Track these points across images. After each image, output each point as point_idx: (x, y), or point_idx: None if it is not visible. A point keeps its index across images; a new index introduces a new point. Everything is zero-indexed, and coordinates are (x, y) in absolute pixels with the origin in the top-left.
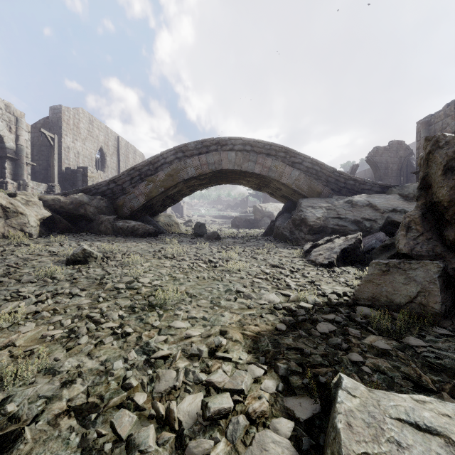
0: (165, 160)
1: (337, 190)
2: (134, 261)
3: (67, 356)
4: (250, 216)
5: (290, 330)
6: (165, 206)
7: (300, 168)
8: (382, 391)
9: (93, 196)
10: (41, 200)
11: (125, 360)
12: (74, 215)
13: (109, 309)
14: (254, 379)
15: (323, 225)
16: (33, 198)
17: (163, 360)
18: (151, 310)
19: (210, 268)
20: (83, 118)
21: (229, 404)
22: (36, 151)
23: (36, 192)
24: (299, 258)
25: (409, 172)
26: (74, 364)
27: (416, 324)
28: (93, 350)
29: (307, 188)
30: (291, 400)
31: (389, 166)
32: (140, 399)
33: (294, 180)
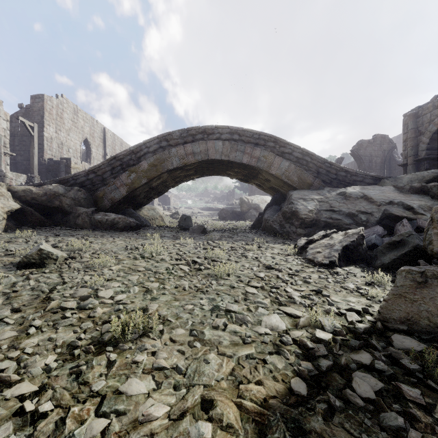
0: (148, 149)
1: (328, 181)
2: (102, 263)
3: None
4: (236, 208)
5: (313, 391)
6: (149, 198)
7: (290, 158)
8: None
9: (70, 187)
10: (10, 190)
11: None
12: (48, 207)
13: (35, 352)
14: None
15: (316, 218)
16: (0, 189)
17: None
18: (100, 351)
19: (194, 272)
20: (67, 108)
21: None
22: (17, 141)
23: (15, 183)
24: (294, 255)
25: (392, 165)
26: None
27: None
28: None
29: (297, 180)
30: None
31: (373, 159)
32: None
33: (284, 171)
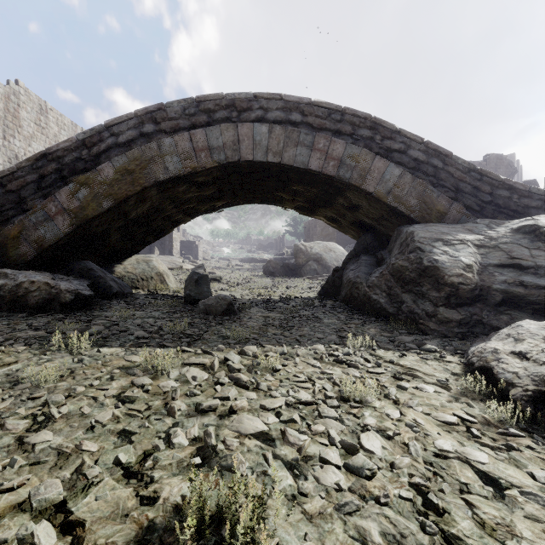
0: (116, 138)
1: (476, 207)
2: None
3: None
4: (288, 259)
5: None
6: (140, 242)
7: (402, 161)
8: None
9: None
10: None
11: None
12: None
13: None
14: None
15: (480, 282)
16: None
17: None
18: None
19: None
20: (27, 103)
21: None
22: None
23: None
24: (529, 436)
25: None
26: None
27: None
28: None
29: (417, 204)
30: None
31: None
32: None
33: (391, 186)
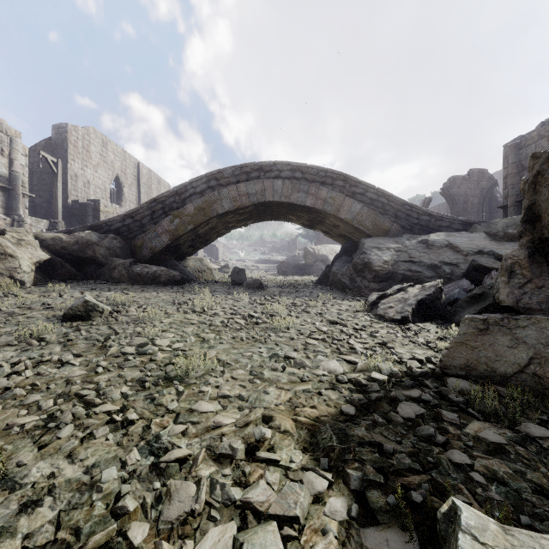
0: (194, 189)
1: (408, 227)
2: (152, 316)
3: (37, 458)
4: (300, 260)
5: (361, 414)
6: (195, 247)
7: (362, 200)
8: (525, 531)
9: (104, 234)
10: (37, 238)
11: (122, 465)
12: (79, 257)
13: (109, 384)
14: (313, 496)
15: (392, 270)
16: (27, 237)
17: (178, 465)
18: (168, 385)
19: (250, 325)
20: (95, 139)
21: (276, 546)
22: (36, 180)
23: (35, 230)
24: (363, 312)
25: (493, 207)
26: (45, 471)
27: (533, 403)
28: (77, 449)
29: (371, 225)
30: (372, 534)
31: (468, 199)
32: (137, 534)
33: (355, 215)
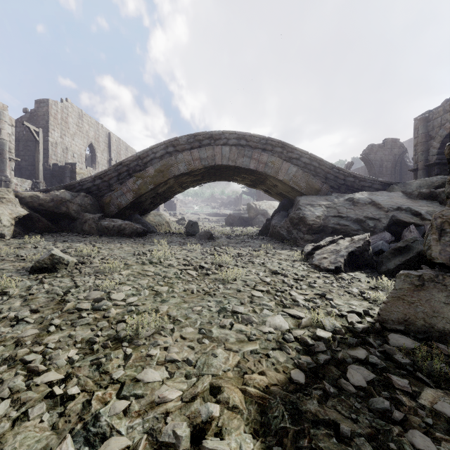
0: (155, 155)
1: (336, 187)
2: (112, 268)
3: None
4: (244, 214)
5: (310, 381)
6: (156, 204)
7: (297, 164)
8: None
9: (76, 193)
10: (18, 197)
11: None
12: (55, 213)
13: (58, 347)
14: None
15: (323, 224)
16: (8, 195)
17: None
18: (117, 346)
19: (201, 276)
20: (72, 112)
21: None
22: (22, 146)
23: (20, 189)
24: (300, 261)
25: (403, 170)
26: None
27: None
28: (6, 435)
29: (305, 185)
30: None
31: (383, 163)
32: None
33: (291, 176)
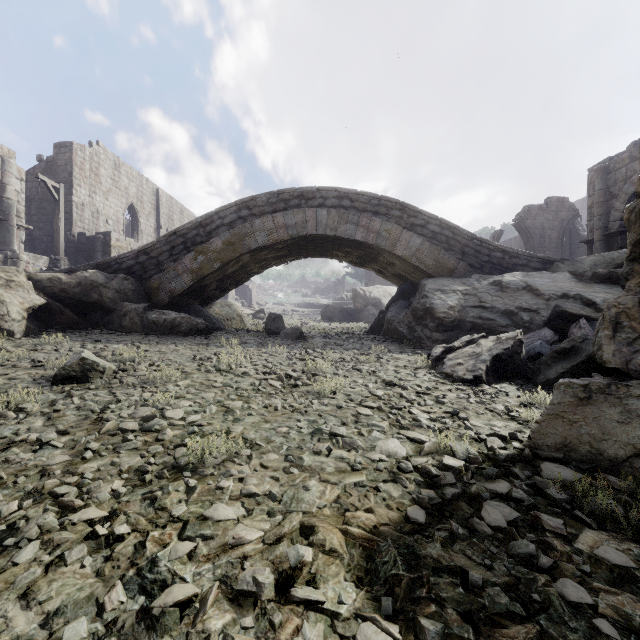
0: (222, 220)
1: (477, 265)
2: (165, 377)
3: None
4: (348, 304)
5: (433, 520)
6: (223, 289)
7: (423, 233)
8: None
9: (113, 274)
10: (31, 279)
11: (98, 611)
12: (83, 302)
13: (97, 477)
14: None
15: (459, 317)
16: (18, 277)
17: (179, 609)
18: (176, 477)
19: (288, 388)
20: (105, 161)
21: None
22: (35, 209)
23: (33, 268)
24: (426, 369)
25: (574, 242)
26: None
27: None
28: (38, 582)
29: (433, 263)
30: None
31: (546, 232)
32: None
33: (414, 251)
